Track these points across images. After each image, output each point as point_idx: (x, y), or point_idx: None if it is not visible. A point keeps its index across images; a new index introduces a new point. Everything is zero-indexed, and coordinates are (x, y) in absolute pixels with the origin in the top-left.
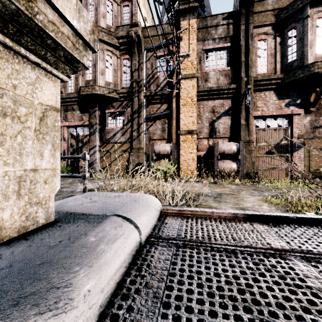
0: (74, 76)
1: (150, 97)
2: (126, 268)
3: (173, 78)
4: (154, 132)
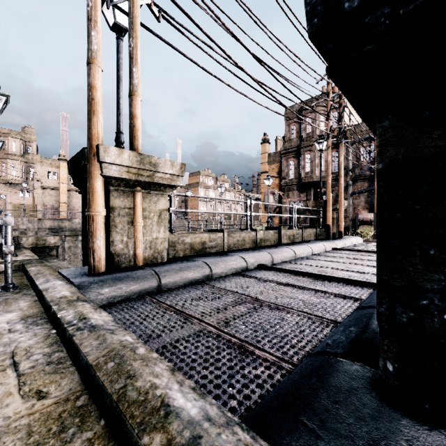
0: (294, 167)
1: (355, 178)
2: (356, 243)
3: (375, 164)
4: (358, 204)
